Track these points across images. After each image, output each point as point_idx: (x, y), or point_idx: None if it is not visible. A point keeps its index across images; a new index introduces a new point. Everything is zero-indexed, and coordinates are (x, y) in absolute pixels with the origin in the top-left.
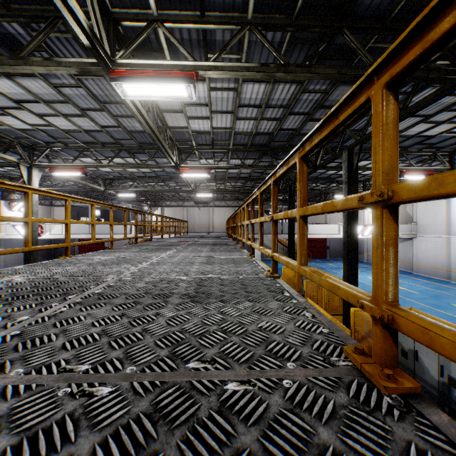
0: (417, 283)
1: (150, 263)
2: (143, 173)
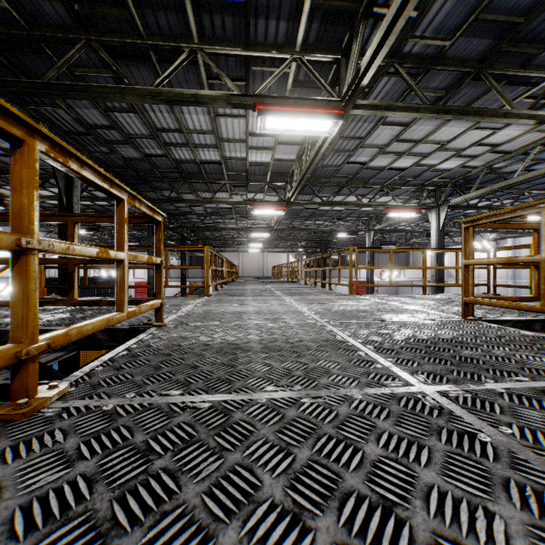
0: None
1: None
2: None
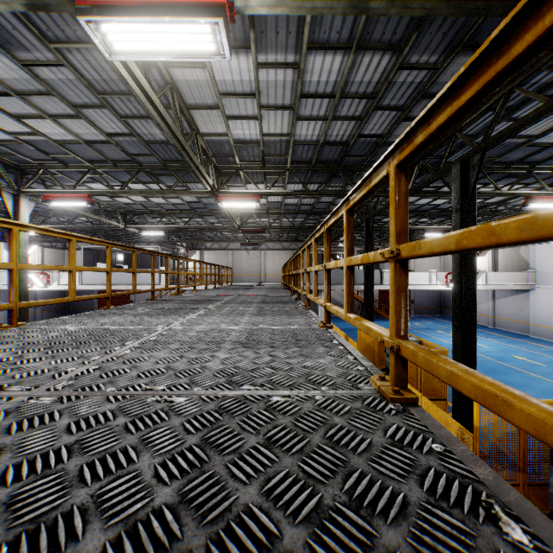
0: (539, 351)
1: (141, 342)
2: (173, 205)
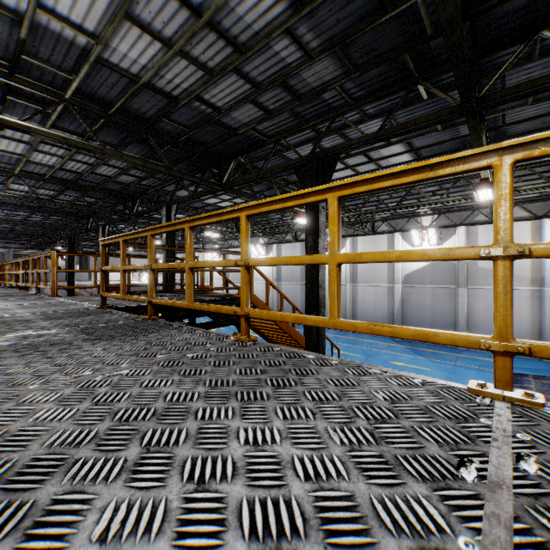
0: None
1: None
2: None
